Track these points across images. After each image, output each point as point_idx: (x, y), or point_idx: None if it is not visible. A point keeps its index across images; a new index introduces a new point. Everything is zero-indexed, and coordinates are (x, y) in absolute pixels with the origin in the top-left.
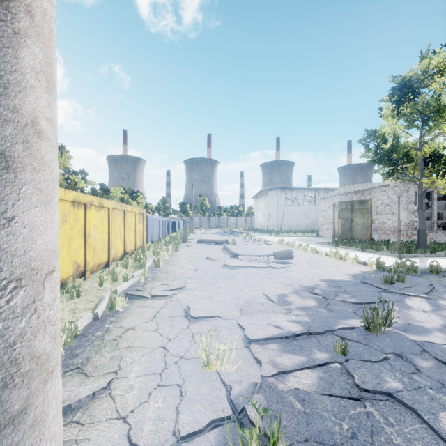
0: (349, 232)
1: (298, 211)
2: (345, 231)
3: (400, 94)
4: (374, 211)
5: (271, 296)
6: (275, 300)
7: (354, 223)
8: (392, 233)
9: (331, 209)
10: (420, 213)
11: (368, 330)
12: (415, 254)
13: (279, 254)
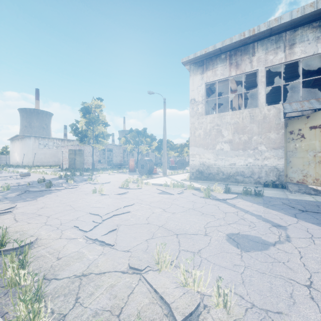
0: (74, 165)
1: (49, 152)
2: (72, 164)
3: (84, 111)
4: (85, 155)
5: (14, 183)
6: (15, 183)
7: (76, 160)
8: (91, 165)
9: (67, 153)
10: (93, 157)
11: (39, 183)
12: (87, 172)
13: (23, 174)
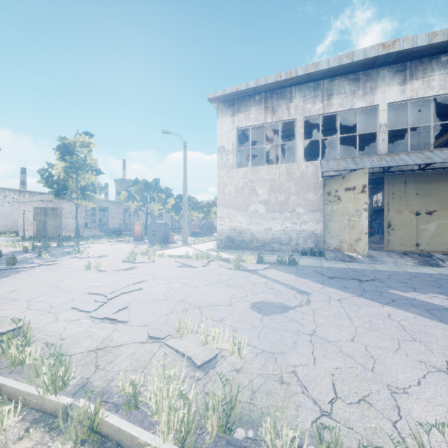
0: (43, 231)
1: None
2: (40, 230)
3: (62, 151)
4: (63, 216)
5: None
6: None
7: (47, 224)
8: (73, 231)
9: (31, 212)
10: (76, 219)
11: None
12: (68, 241)
13: None
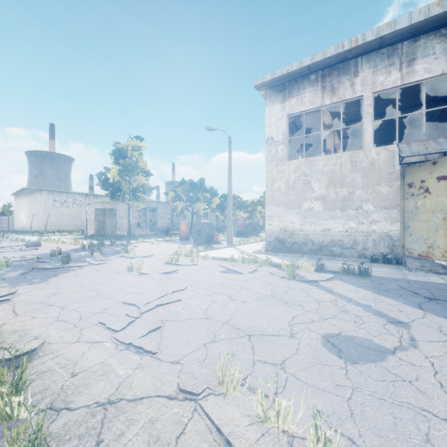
0: (102, 230)
1: (68, 213)
2: (100, 229)
3: (117, 155)
4: (118, 216)
5: (17, 256)
6: (19, 257)
7: (106, 224)
8: (126, 230)
9: (93, 213)
10: (129, 219)
11: (52, 256)
12: (121, 240)
13: (30, 244)
